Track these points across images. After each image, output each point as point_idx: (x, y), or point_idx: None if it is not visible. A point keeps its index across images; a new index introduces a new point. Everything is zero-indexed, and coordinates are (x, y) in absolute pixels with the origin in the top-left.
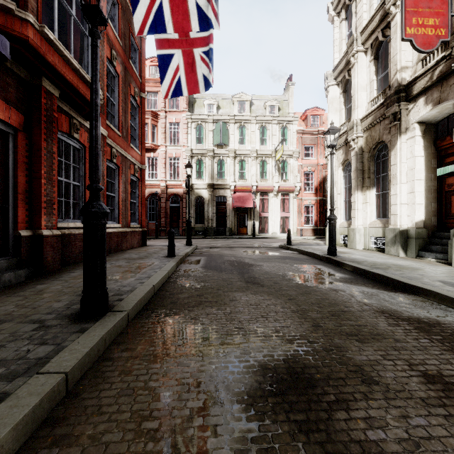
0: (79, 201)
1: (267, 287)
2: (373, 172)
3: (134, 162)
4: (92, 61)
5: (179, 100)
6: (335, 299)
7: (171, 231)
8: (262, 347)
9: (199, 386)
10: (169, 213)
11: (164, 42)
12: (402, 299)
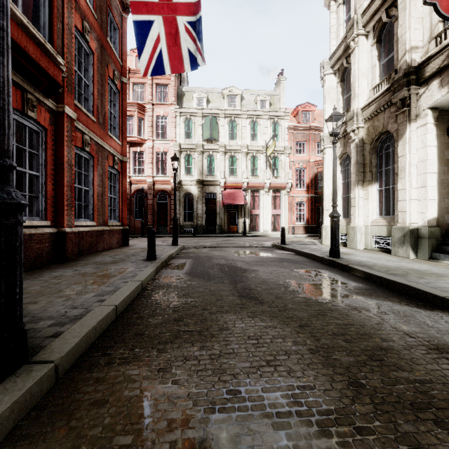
0: (39, 195)
1: (267, 305)
2: (375, 166)
3: (113, 152)
4: None
5: (167, 92)
6: (363, 325)
7: (151, 230)
8: None
9: None
10: (156, 211)
11: (141, 4)
12: None
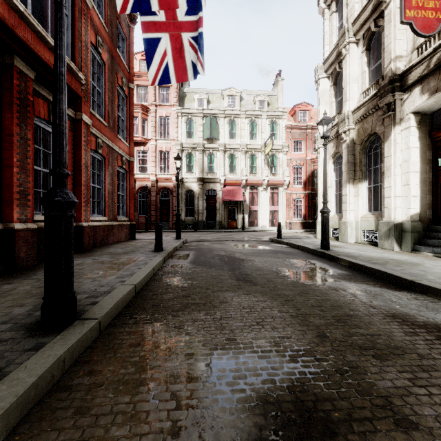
0: None
1: (260, 286)
2: (365, 165)
3: (122, 153)
4: (56, 22)
5: (170, 94)
6: (337, 300)
7: (158, 224)
8: (260, 369)
9: (178, 436)
10: (159, 207)
11: (151, 24)
12: (410, 300)
